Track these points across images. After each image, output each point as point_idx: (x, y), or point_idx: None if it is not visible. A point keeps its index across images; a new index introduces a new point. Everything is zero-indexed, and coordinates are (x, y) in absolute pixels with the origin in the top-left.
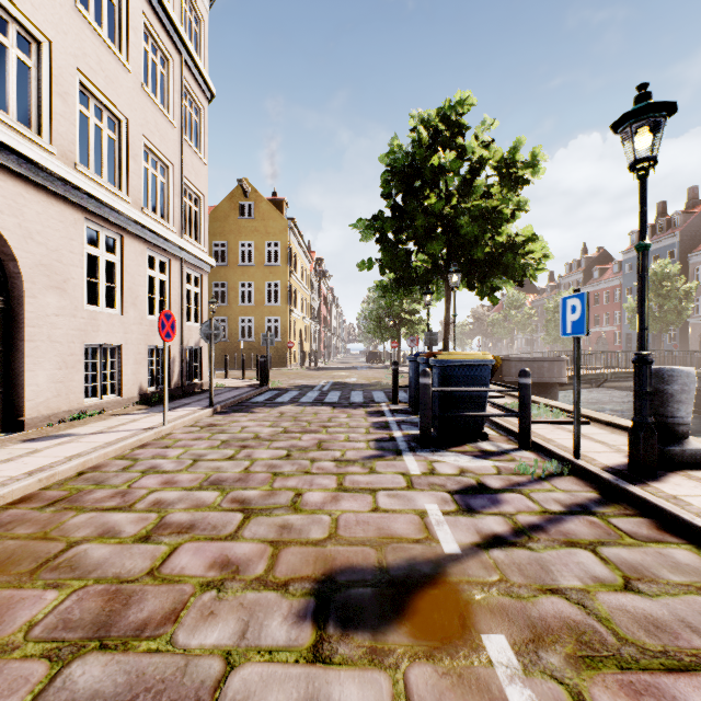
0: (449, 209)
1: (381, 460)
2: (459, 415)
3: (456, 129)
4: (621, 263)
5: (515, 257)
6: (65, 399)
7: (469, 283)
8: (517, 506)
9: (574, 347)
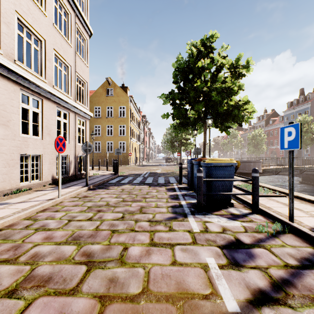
0: (206, 88)
1: (175, 221)
2: (218, 194)
3: (209, 50)
4: (283, 116)
5: (239, 111)
6: (8, 183)
7: (215, 124)
8: (266, 260)
9: (289, 156)
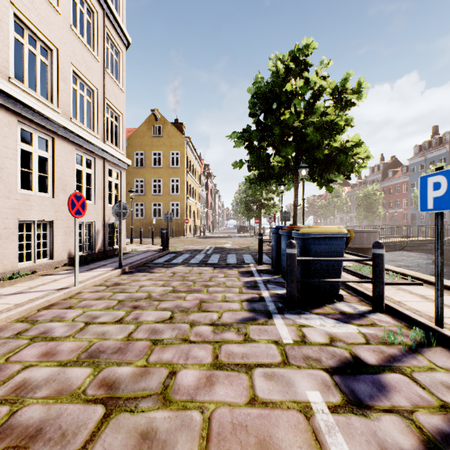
0: (298, 123)
1: (254, 324)
2: (320, 281)
3: (302, 67)
4: (407, 167)
5: (346, 157)
6: None
7: (311, 177)
8: (408, 396)
9: (436, 222)
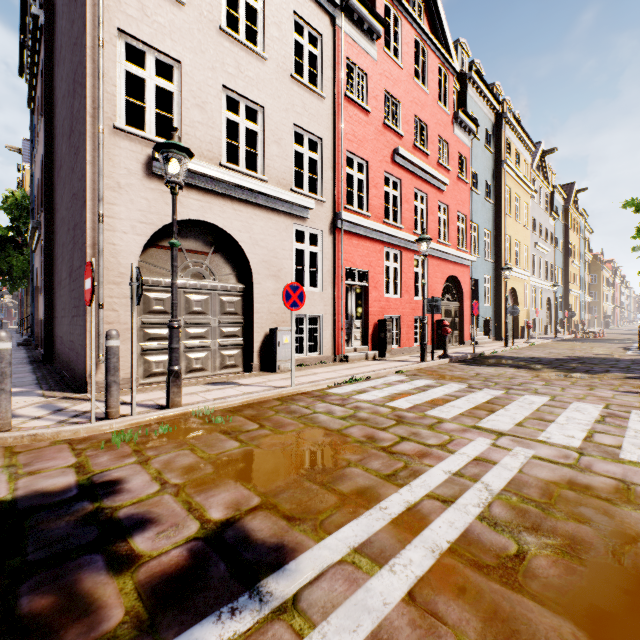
0: None
1: None
2: None
3: None
4: None
5: None
6: None
7: None
8: None
9: None
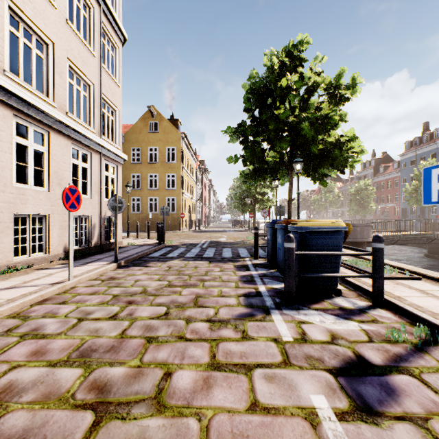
0: (293, 118)
1: (252, 320)
2: (319, 276)
3: (297, 62)
4: (399, 162)
5: (341, 152)
6: None
7: (306, 171)
8: (420, 401)
9: None
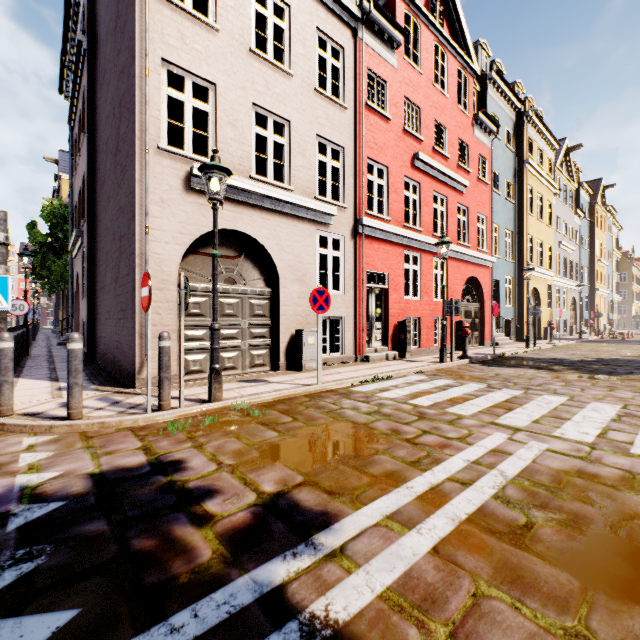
0: None
1: None
2: None
3: None
4: None
5: None
6: None
7: None
8: None
9: None
